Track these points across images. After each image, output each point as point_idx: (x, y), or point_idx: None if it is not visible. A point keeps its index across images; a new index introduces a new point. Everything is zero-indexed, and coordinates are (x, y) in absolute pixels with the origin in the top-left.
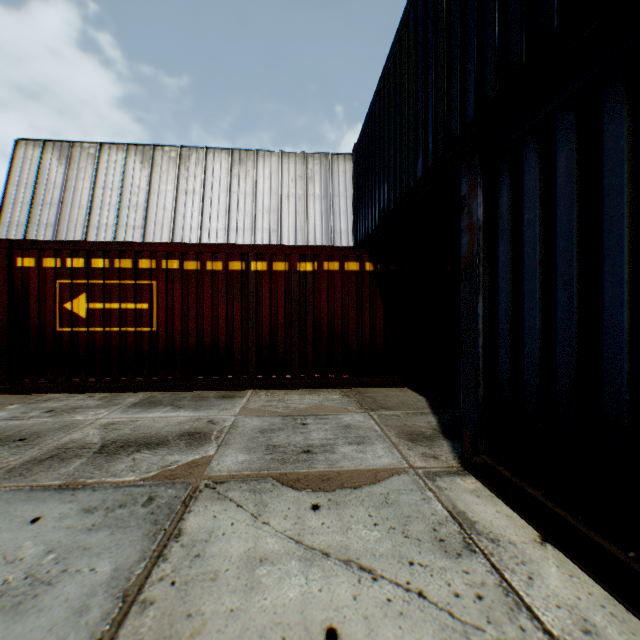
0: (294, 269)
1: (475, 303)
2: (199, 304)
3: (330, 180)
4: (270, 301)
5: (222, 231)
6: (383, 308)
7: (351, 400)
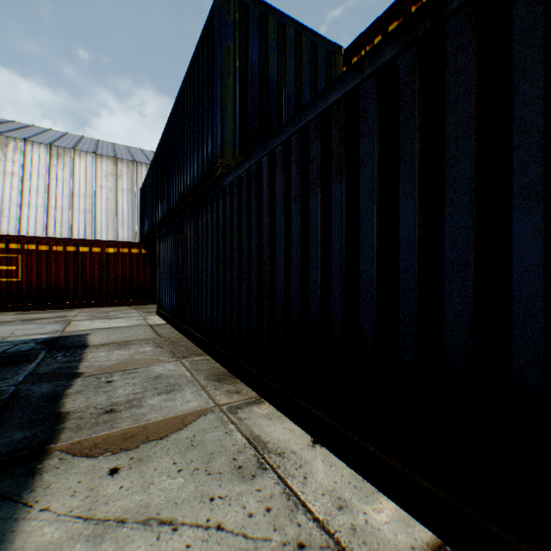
0: (105, 251)
1: (157, 271)
2: (49, 267)
3: (135, 180)
4: (91, 266)
5: (43, 208)
6: (151, 270)
7: (132, 308)
